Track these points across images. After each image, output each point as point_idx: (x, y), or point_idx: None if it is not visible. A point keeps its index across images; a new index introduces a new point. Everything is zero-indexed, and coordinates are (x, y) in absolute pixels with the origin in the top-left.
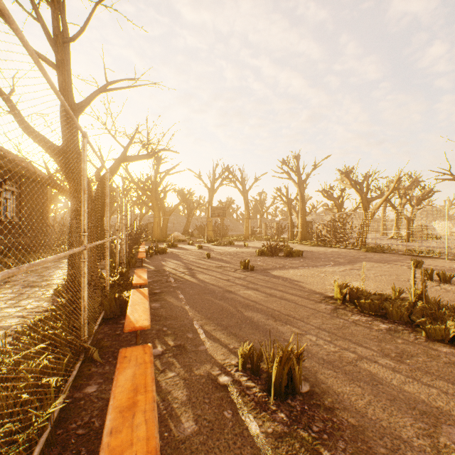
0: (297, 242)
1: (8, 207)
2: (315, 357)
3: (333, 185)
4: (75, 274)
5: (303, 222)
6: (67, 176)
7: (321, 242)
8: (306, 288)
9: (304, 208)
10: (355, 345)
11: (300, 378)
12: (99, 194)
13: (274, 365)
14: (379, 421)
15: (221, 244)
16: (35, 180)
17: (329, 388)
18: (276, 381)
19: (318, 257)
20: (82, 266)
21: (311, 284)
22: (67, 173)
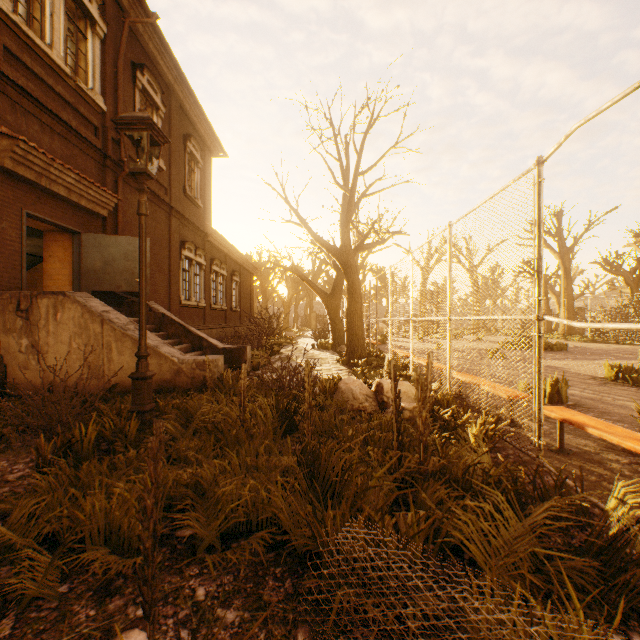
0: (558, 336)
1: (233, 297)
2: (578, 397)
3: (623, 253)
4: (353, 347)
5: (567, 309)
6: (344, 271)
7: (600, 336)
8: (571, 372)
9: (570, 288)
10: (617, 396)
11: (566, 396)
12: (337, 282)
13: (548, 383)
14: (620, 412)
15: (444, 338)
16: (246, 270)
17: (587, 404)
18: (549, 394)
19: (592, 352)
20: (411, 330)
21: (577, 370)
22: (345, 269)
